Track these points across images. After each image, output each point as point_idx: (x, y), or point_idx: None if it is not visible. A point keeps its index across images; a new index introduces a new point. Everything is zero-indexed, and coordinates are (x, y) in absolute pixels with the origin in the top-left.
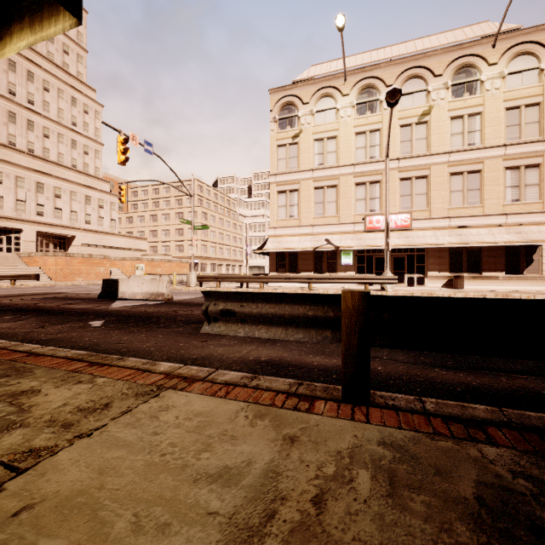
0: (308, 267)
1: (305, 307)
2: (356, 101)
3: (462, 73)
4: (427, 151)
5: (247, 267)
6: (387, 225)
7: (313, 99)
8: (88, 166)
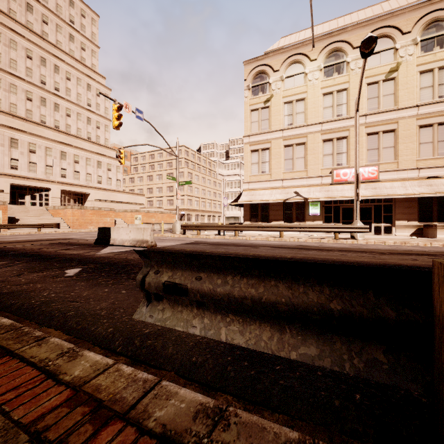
0: (278, 217)
1: (320, 291)
2: (323, 65)
3: (432, 28)
4: (394, 106)
5: (224, 217)
6: (356, 176)
7: (283, 66)
8: (99, 138)
